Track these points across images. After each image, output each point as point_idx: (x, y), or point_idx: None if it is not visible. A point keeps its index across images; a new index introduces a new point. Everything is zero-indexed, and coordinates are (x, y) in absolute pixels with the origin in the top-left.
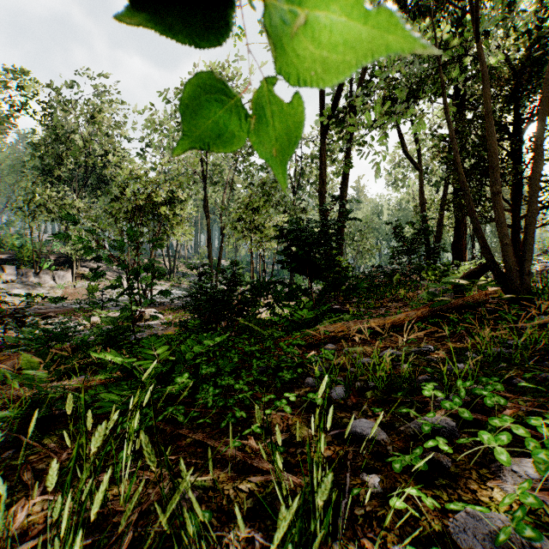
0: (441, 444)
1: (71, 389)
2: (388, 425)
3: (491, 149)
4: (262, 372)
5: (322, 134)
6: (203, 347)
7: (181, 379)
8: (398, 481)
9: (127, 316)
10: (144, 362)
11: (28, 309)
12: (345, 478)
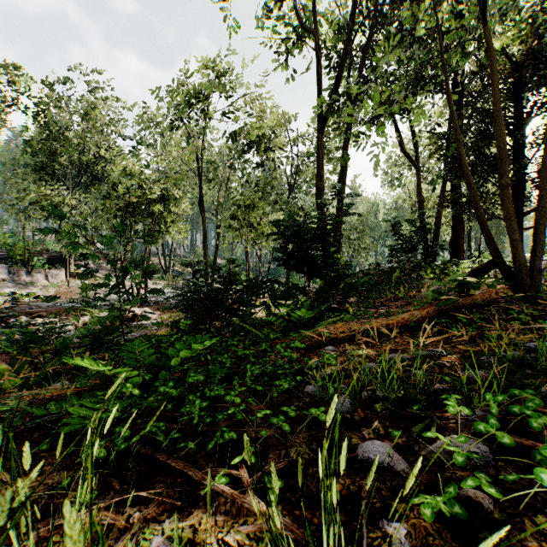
0: (485, 485)
1: (43, 398)
2: (405, 448)
3: (500, 140)
4: (256, 380)
5: (320, 128)
6: (192, 352)
7: (164, 389)
8: (430, 534)
9: (115, 317)
10: (122, 370)
11: (19, 308)
12: (360, 527)
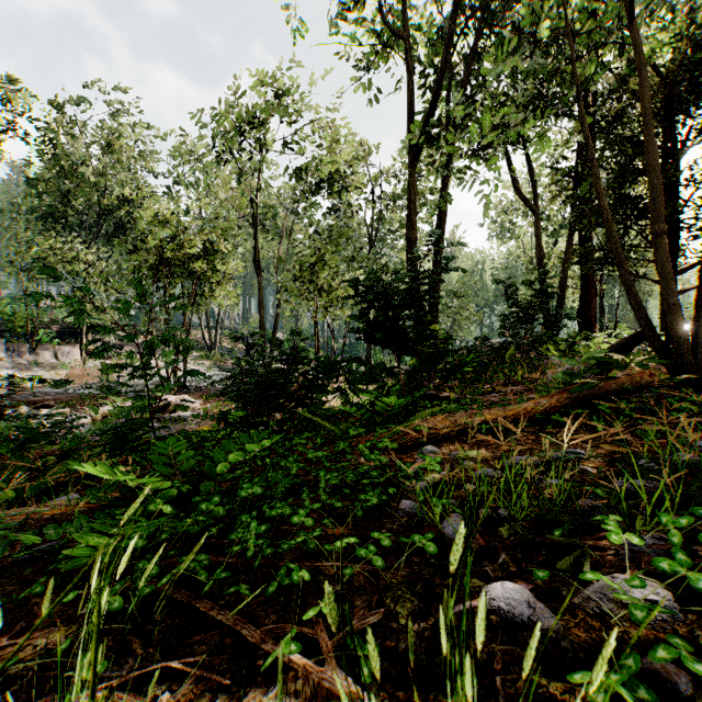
0: (685, 658)
1: (42, 518)
2: (549, 593)
3: (652, 172)
4: (333, 492)
5: (412, 162)
6: (245, 454)
7: (208, 506)
8: None
9: (142, 407)
10: (150, 480)
11: (20, 396)
12: None
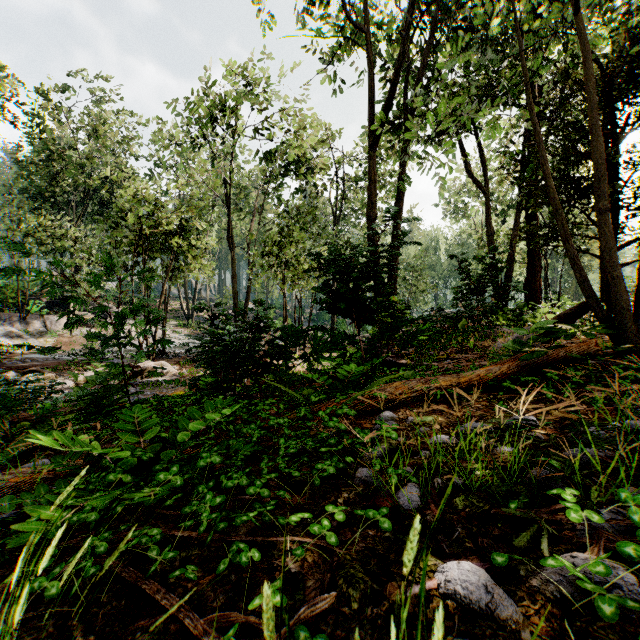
0: None
1: (6, 486)
2: (507, 573)
3: (597, 153)
4: (292, 460)
5: (372, 145)
6: (206, 422)
7: (166, 476)
8: None
9: (117, 373)
10: (108, 450)
11: (10, 362)
12: None
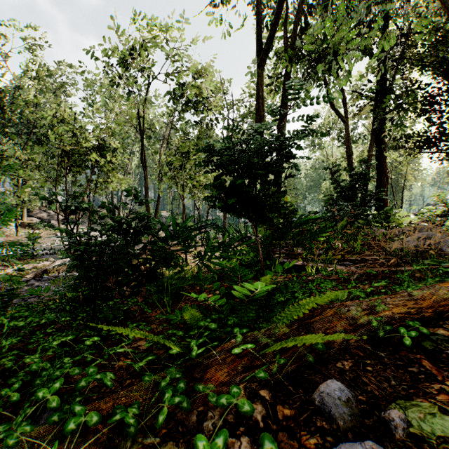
0: None
1: None
2: None
3: None
4: None
5: (260, 63)
6: None
7: None
8: None
9: None
10: None
11: None
12: None
